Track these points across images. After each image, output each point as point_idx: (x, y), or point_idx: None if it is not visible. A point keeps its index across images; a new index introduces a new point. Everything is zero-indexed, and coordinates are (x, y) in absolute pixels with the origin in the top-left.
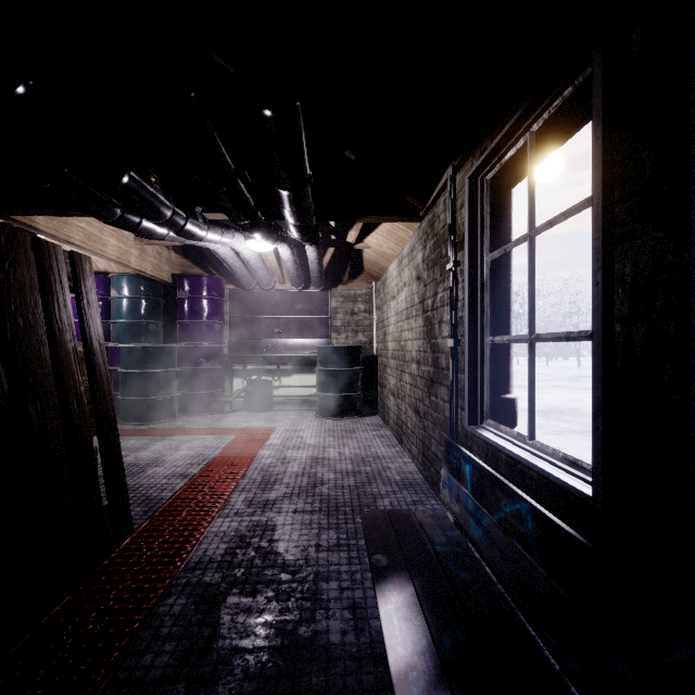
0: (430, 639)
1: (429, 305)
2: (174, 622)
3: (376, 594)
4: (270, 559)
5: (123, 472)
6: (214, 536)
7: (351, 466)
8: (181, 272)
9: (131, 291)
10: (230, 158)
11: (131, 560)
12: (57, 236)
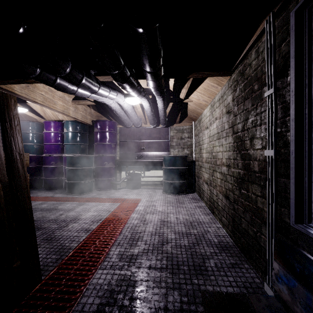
0: None
1: (239, 128)
2: None
3: None
4: None
5: (35, 240)
6: (93, 289)
7: (184, 228)
8: (97, 119)
9: (73, 129)
10: None
11: (31, 311)
12: (27, 98)
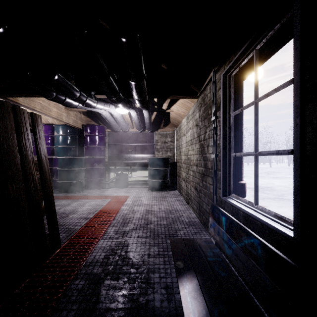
0: (207, 310)
1: (202, 138)
2: (78, 293)
3: (178, 283)
4: (126, 261)
5: (56, 218)
6: (99, 249)
7: (164, 214)
8: (86, 123)
9: (63, 132)
10: (106, 65)
11: (59, 261)
12: (28, 106)
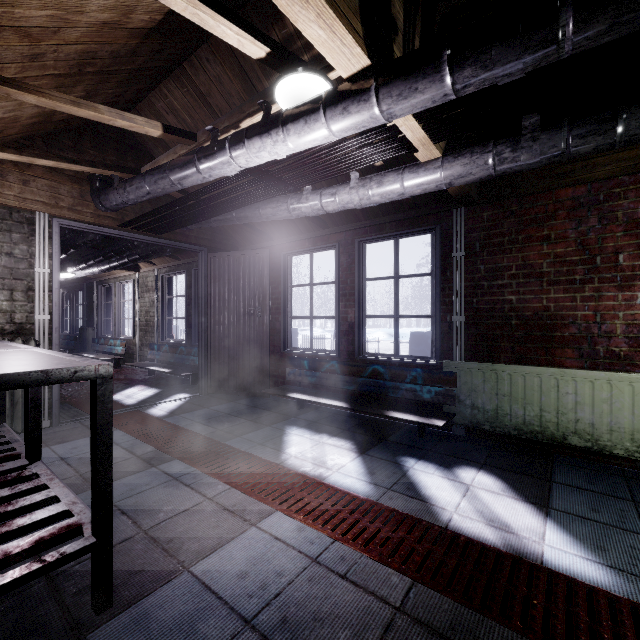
0: None
1: None
2: None
3: None
4: None
5: None
6: None
7: None
8: None
9: None
10: None
11: None
12: None
